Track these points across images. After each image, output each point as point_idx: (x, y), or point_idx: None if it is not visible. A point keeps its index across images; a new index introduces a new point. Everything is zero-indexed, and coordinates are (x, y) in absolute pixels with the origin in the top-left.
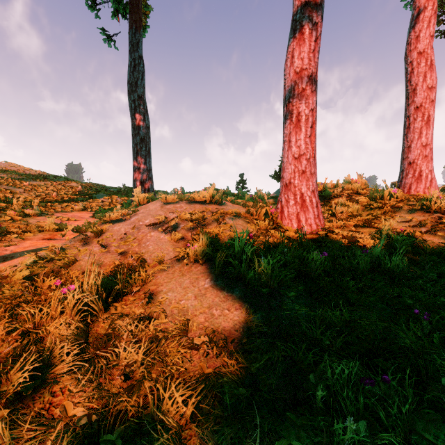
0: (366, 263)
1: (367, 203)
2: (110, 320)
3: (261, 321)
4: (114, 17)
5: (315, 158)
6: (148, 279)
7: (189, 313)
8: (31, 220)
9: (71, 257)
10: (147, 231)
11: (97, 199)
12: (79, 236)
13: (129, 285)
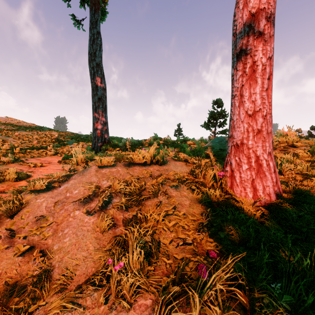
0: None
1: (308, 157)
2: None
3: None
4: (81, 6)
5: (271, 115)
6: None
7: None
8: (2, 168)
9: None
10: (72, 207)
11: (68, 145)
12: None
13: None
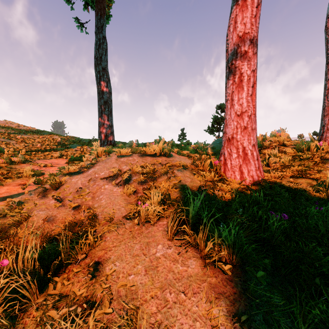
0: (326, 224)
1: (294, 154)
2: (44, 307)
3: (227, 315)
4: (85, 8)
5: (255, 115)
6: (97, 240)
7: (138, 297)
8: (15, 167)
9: (24, 213)
10: (102, 183)
11: (72, 149)
12: (40, 187)
13: (74, 252)
